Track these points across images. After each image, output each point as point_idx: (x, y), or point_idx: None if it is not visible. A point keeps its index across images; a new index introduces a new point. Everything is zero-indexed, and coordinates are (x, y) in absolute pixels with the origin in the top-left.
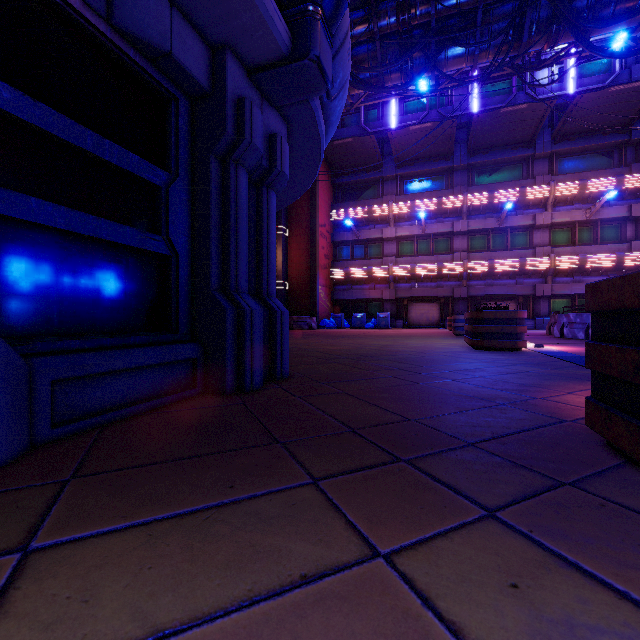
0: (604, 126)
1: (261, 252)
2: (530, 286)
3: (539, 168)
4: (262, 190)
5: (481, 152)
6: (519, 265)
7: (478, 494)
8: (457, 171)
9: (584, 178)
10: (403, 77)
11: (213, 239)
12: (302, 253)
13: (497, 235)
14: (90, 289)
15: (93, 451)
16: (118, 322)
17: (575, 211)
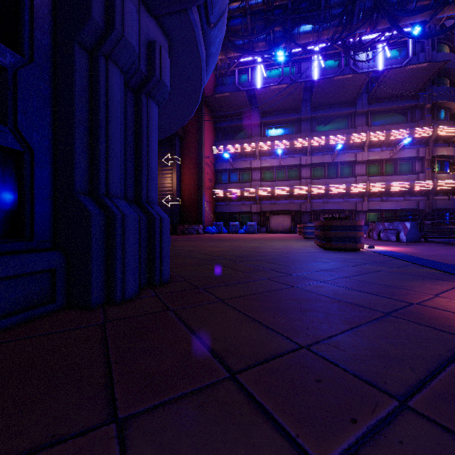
0: (404, 92)
1: (140, 159)
2: (353, 203)
3: (359, 121)
4: (141, 97)
5: (320, 108)
6: (346, 189)
7: None
8: (303, 121)
9: (389, 129)
10: (267, 45)
11: (78, 136)
12: (192, 177)
13: (331, 167)
14: None
15: None
16: None
17: (383, 152)
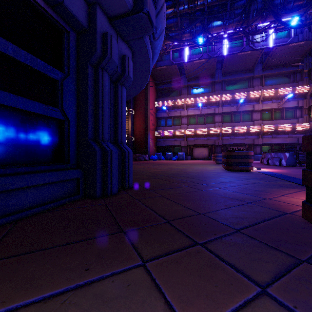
0: (287, 62)
1: (117, 119)
2: (251, 139)
3: (256, 82)
4: (118, 86)
5: (228, 74)
6: (246, 129)
7: (251, 272)
8: (217, 83)
9: (277, 88)
10: (191, 35)
11: (89, 111)
12: (141, 123)
13: (236, 115)
14: (12, 138)
15: (3, 240)
16: (31, 158)
17: (273, 103)
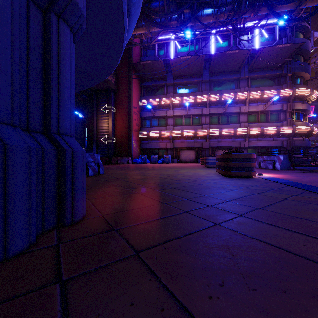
0: (274, 63)
1: (49, 84)
2: (238, 142)
3: (242, 84)
4: (50, 16)
5: (215, 74)
6: (233, 131)
7: None
8: (204, 83)
9: (263, 90)
10: (179, 23)
11: None
12: (123, 122)
13: (223, 116)
14: None
15: None
16: None
17: (259, 106)
